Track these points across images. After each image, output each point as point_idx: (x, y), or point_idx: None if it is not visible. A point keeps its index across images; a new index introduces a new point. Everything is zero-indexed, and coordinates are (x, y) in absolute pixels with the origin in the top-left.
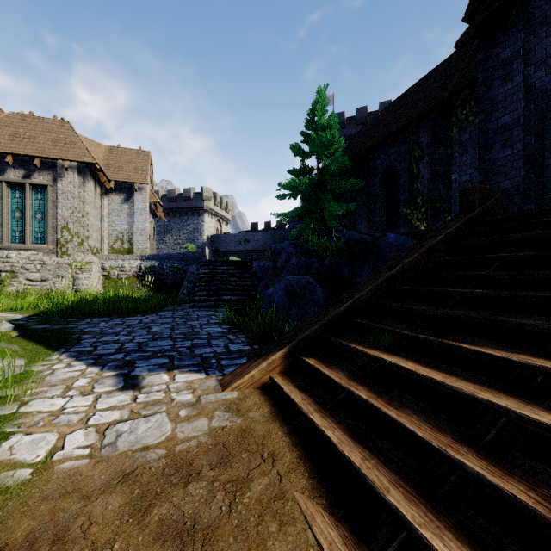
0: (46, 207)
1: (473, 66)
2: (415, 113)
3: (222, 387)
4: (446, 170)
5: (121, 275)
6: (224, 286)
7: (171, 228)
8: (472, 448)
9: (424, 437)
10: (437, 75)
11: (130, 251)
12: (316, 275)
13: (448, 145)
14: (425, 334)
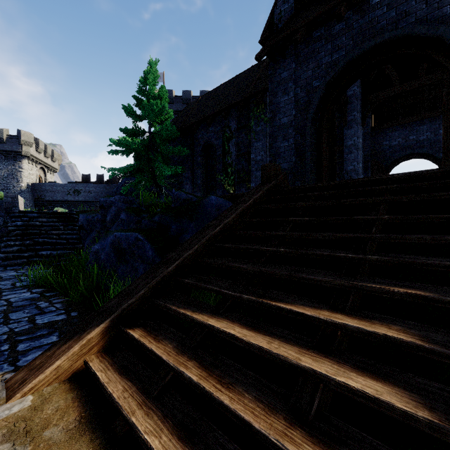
0: None
1: (263, 80)
2: (227, 103)
3: (7, 394)
4: (247, 151)
5: None
6: (42, 240)
7: None
8: (304, 430)
9: (260, 429)
10: (241, 79)
11: None
12: (145, 231)
13: (248, 132)
14: (247, 293)
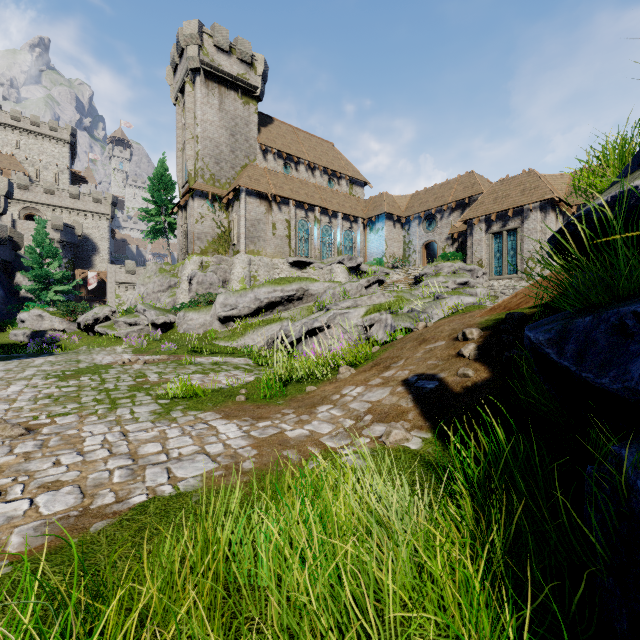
0: (516, 245)
1: None
2: None
3: None
4: None
5: None
6: None
7: None
8: None
9: None
10: None
11: None
12: None
13: None
14: None
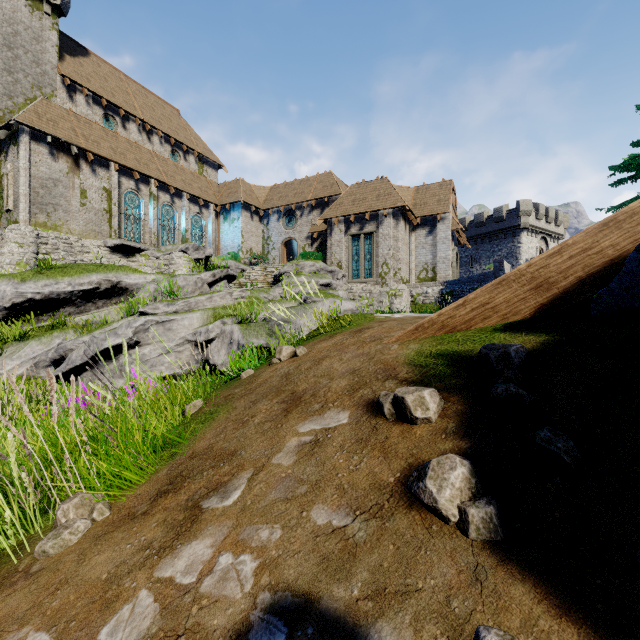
0: (372, 250)
1: None
2: None
3: None
4: None
5: (425, 300)
6: None
7: (479, 257)
8: None
9: None
10: None
11: (433, 280)
12: None
13: None
14: None
